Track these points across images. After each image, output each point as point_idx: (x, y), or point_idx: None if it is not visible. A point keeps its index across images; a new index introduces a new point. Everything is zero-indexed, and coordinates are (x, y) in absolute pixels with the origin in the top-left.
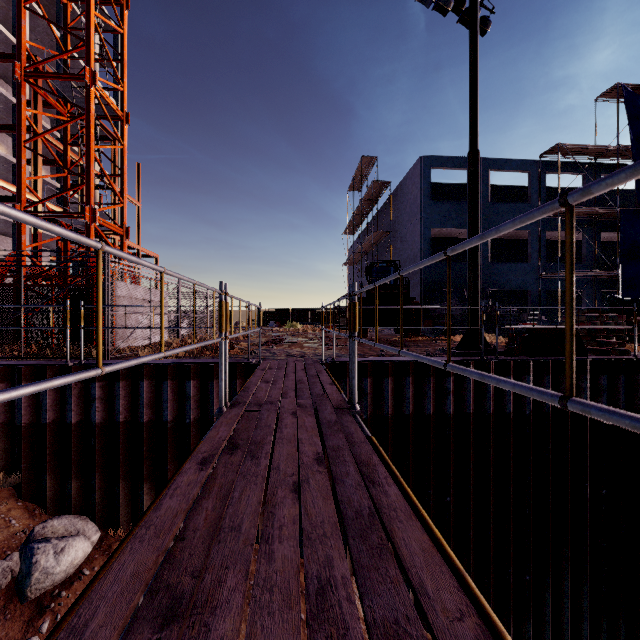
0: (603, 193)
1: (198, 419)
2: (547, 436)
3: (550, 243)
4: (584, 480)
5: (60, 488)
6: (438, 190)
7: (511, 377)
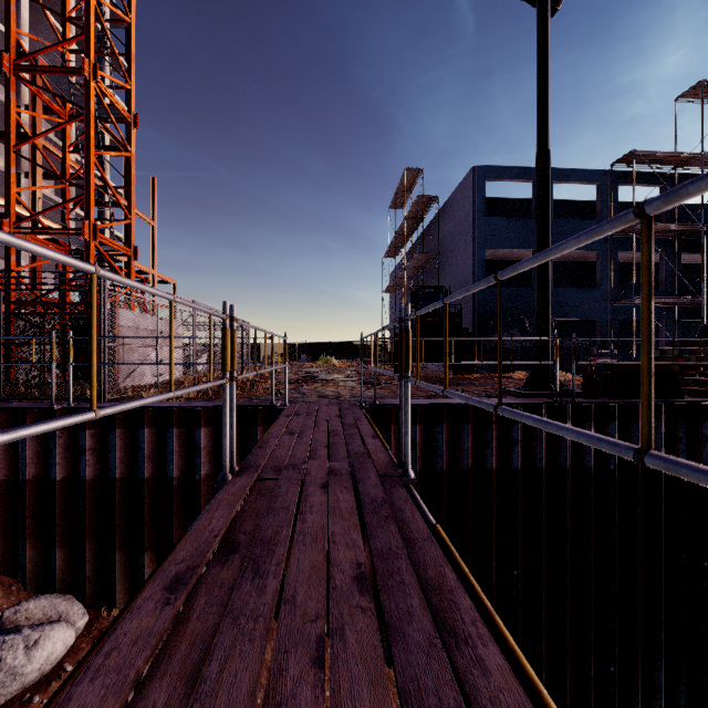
0: (685, 207)
1: (210, 475)
2: (636, 496)
3: (621, 266)
4: (681, 550)
5: (43, 558)
6: (493, 206)
7: (592, 424)
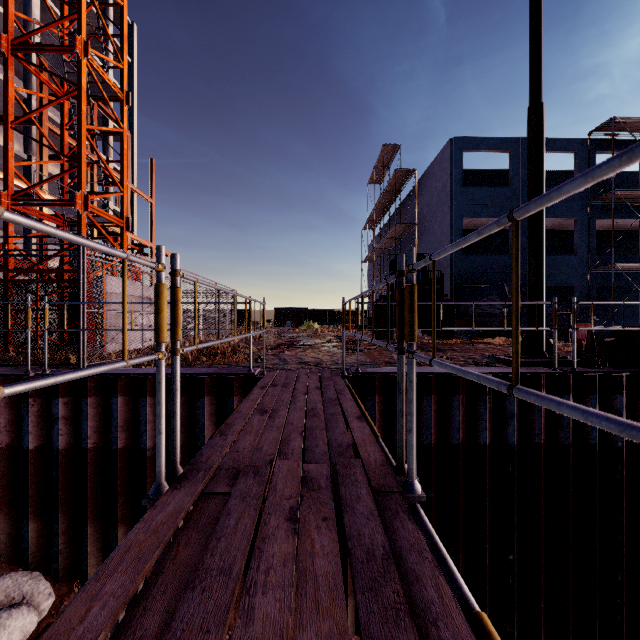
0: None
1: (185, 446)
2: None
3: (597, 234)
4: None
5: (17, 529)
6: (469, 177)
7: (596, 396)
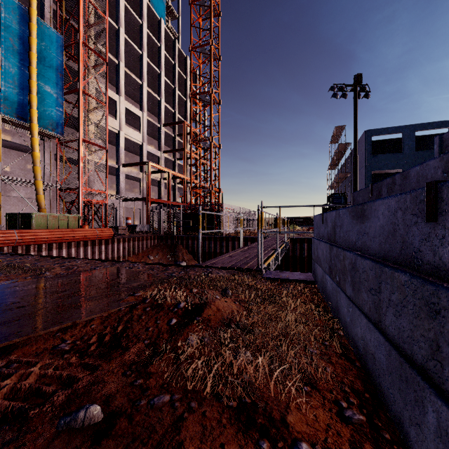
0: None
1: None
2: None
3: None
4: None
5: None
6: (384, 144)
7: None
